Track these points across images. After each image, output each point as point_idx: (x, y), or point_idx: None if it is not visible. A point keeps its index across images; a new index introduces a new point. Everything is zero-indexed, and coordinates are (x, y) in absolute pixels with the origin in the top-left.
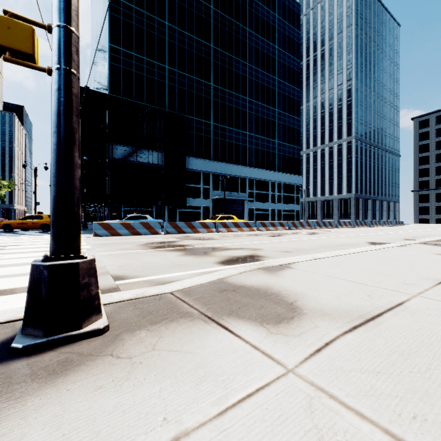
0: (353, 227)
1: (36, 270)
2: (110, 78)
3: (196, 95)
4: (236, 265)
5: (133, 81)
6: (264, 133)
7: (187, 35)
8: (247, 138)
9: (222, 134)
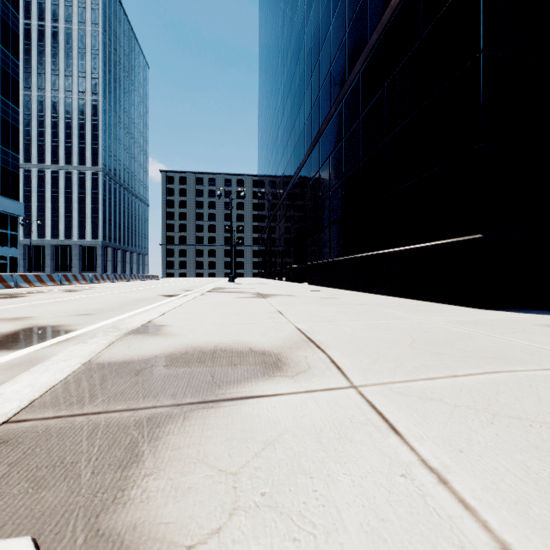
0: (112, 281)
1: None
2: None
3: None
4: (41, 345)
5: None
6: None
7: None
8: None
9: None
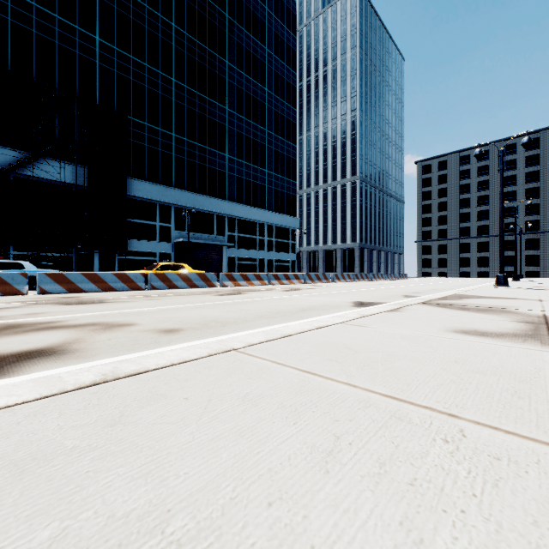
0: (352, 280)
1: None
2: None
3: (148, 90)
4: None
5: (33, 48)
6: (250, 158)
7: None
8: (227, 163)
9: (189, 151)
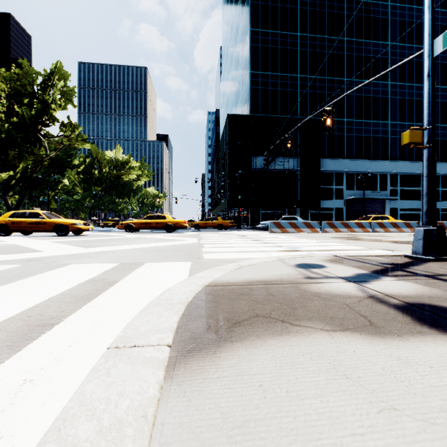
0: None
1: (427, 231)
2: (251, 101)
3: (327, 95)
4: None
5: (269, 98)
6: (412, 118)
7: (318, 38)
8: (389, 128)
9: (357, 129)
